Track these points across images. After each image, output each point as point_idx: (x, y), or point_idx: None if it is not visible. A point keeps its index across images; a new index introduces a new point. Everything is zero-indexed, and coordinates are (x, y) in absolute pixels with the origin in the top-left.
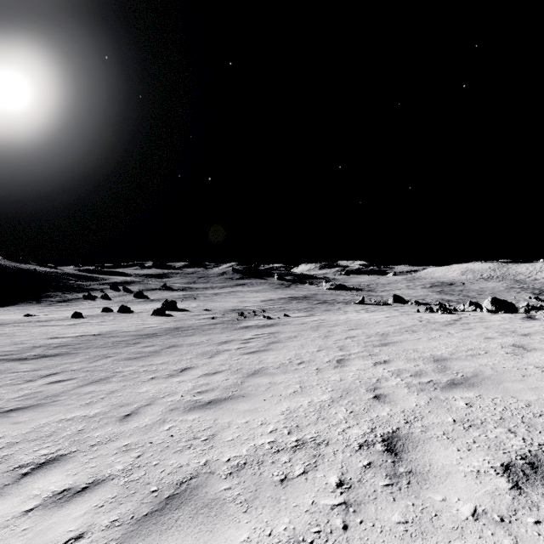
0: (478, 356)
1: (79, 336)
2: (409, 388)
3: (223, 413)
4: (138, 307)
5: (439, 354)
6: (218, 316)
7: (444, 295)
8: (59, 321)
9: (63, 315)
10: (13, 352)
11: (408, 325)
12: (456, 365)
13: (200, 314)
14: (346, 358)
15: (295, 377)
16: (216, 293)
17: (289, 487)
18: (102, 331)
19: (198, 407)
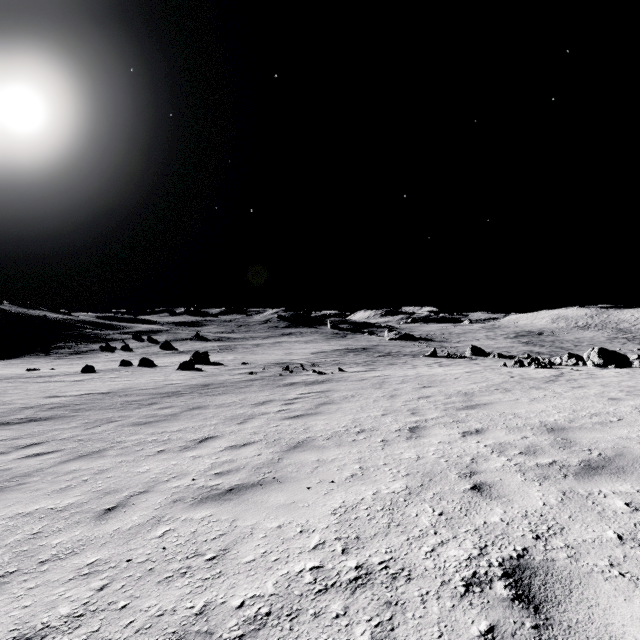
0: (610, 424)
1: (83, 394)
2: (524, 474)
3: (247, 509)
4: (164, 360)
5: (551, 421)
6: (258, 371)
7: (532, 346)
8: (65, 377)
9: (72, 370)
10: None
11: (497, 381)
12: (584, 438)
13: (236, 368)
14: (422, 425)
15: (353, 453)
16: (257, 344)
17: None
18: (113, 389)
19: (213, 498)
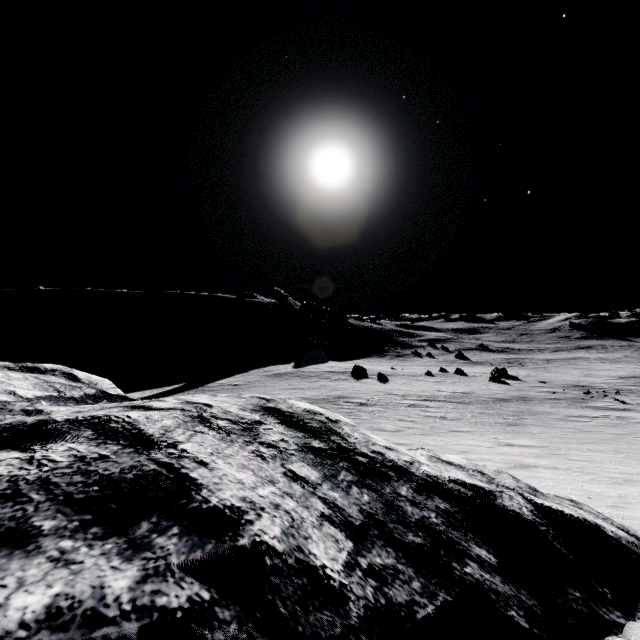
0: None
1: (453, 392)
2: None
3: (580, 441)
4: (466, 369)
5: None
6: (559, 391)
7: None
8: (423, 377)
9: (414, 371)
10: (429, 396)
11: None
12: None
13: (536, 385)
14: None
15: (627, 441)
16: (547, 360)
17: (607, 453)
18: (465, 391)
19: (566, 438)
